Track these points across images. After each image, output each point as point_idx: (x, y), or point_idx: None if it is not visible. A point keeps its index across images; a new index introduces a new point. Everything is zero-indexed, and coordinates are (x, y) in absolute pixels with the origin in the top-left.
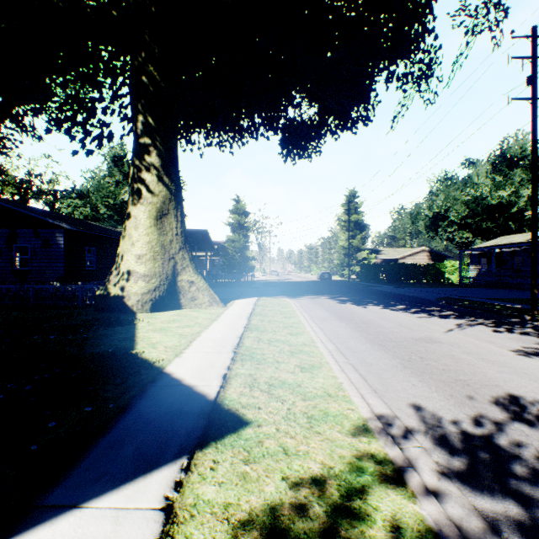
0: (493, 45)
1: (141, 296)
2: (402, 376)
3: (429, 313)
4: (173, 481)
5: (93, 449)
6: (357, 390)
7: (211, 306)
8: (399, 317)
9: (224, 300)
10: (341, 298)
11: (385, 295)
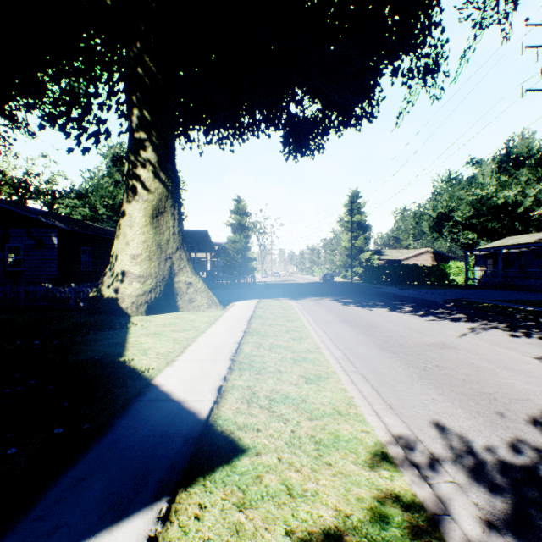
0: (502, 38)
1: (136, 298)
2: (419, 389)
3: (439, 316)
4: (146, 537)
5: (52, 487)
6: (370, 405)
7: (210, 309)
8: (407, 320)
9: (224, 302)
10: (345, 300)
11: (390, 296)
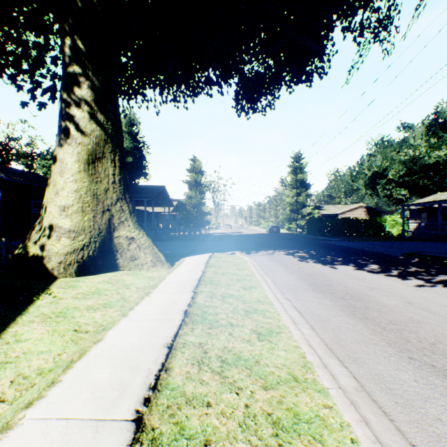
0: None
1: (64, 257)
2: None
3: (422, 278)
4: None
5: None
6: None
7: (155, 267)
8: (391, 285)
9: (174, 256)
10: (300, 254)
11: (343, 250)
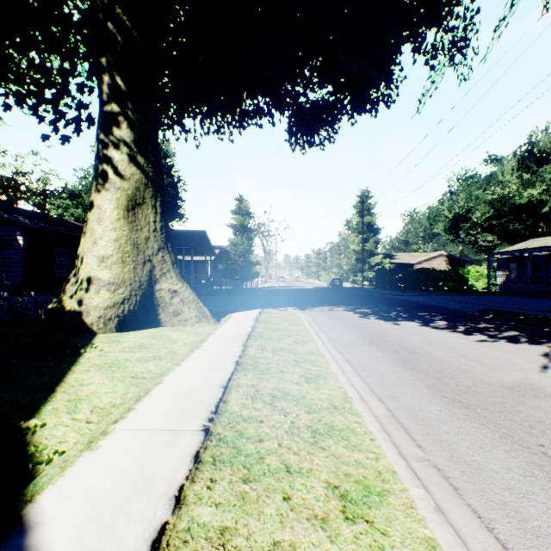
0: (543, 6)
1: (104, 311)
2: None
3: (488, 334)
4: None
5: None
6: None
7: (200, 323)
8: (451, 340)
9: (219, 312)
10: (361, 310)
11: (412, 305)
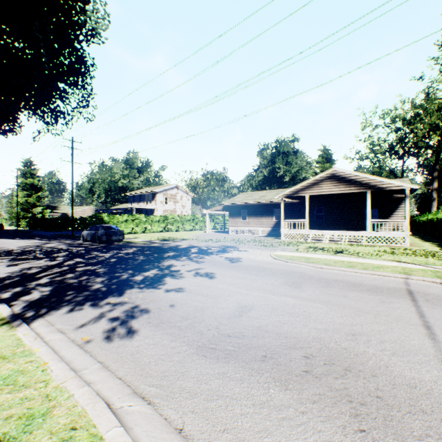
0: (88, 121)
1: None
2: None
3: (29, 239)
4: None
5: None
6: None
7: None
8: (9, 240)
9: None
10: None
11: (26, 235)
